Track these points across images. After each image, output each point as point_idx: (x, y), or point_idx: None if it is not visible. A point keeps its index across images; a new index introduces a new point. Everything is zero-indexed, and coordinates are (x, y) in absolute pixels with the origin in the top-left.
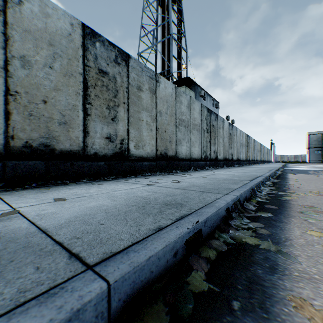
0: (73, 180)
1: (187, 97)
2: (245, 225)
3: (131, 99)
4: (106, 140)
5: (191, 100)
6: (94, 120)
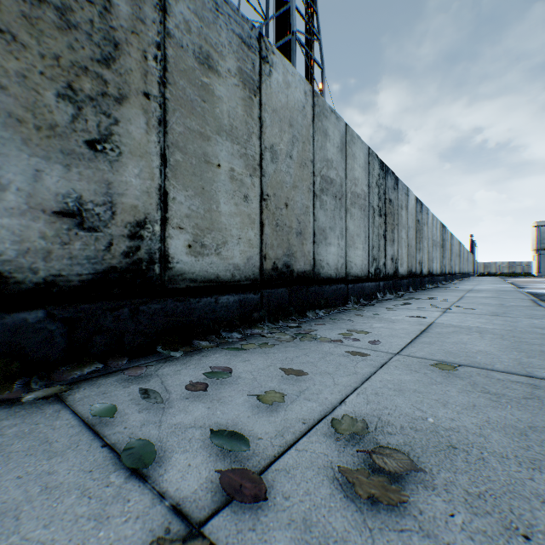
0: None
1: (340, 124)
2: None
3: (178, 89)
4: (58, 220)
5: (347, 133)
6: None
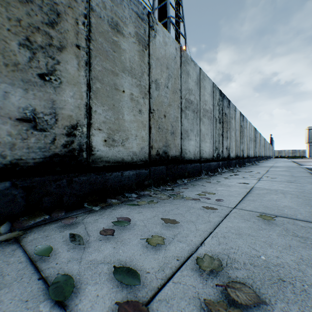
0: None
1: (196, 68)
2: None
3: (98, 43)
4: (20, 124)
5: (200, 74)
6: None
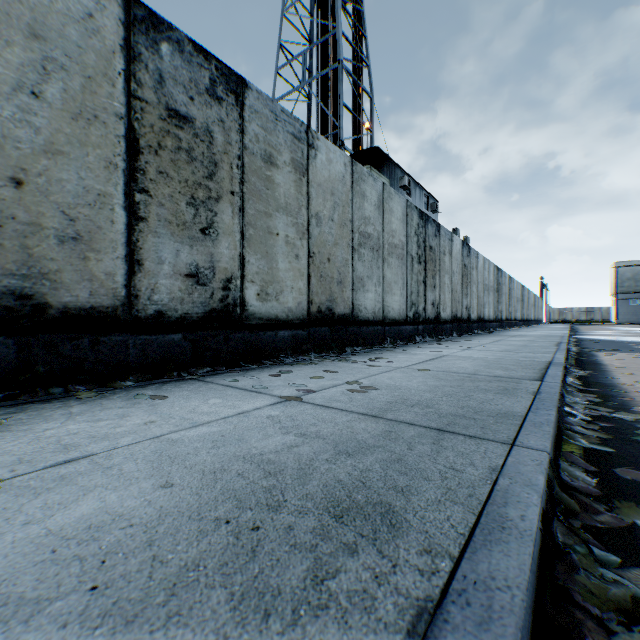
0: (100, 382)
1: (377, 184)
2: (618, 591)
3: (251, 184)
4: (187, 280)
5: (384, 191)
6: (155, 233)
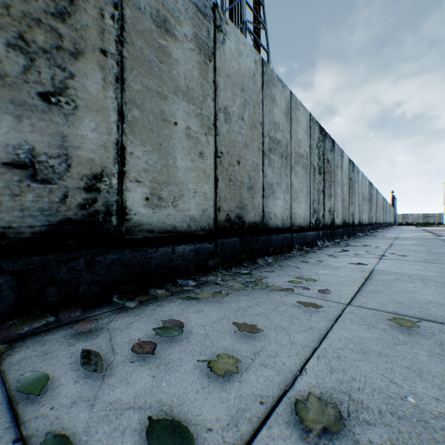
0: None
1: (285, 92)
2: None
3: (135, 48)
4: (8, 171)
5: (292, 100)
6: None
